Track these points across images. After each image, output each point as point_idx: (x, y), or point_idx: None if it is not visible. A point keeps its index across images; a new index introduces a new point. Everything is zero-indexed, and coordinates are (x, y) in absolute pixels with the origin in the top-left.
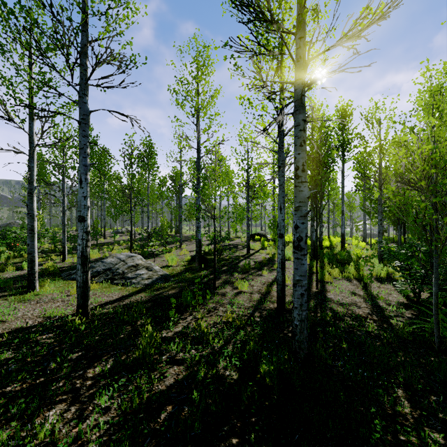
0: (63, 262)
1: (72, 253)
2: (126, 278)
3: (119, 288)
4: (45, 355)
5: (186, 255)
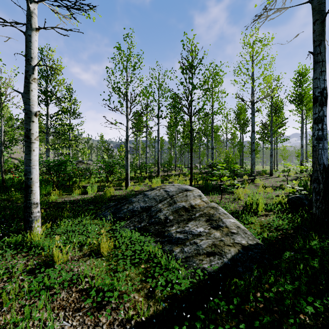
0: (125, 190)
1: (143, 181)
2: (164, 236)
3: (141, 266)
4: None
5: (270, 195)
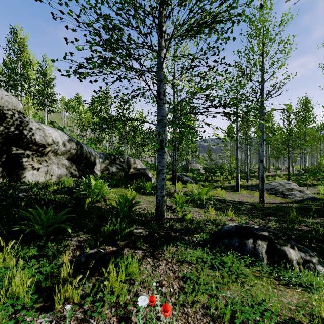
0: (247, 183)
1: (250, 179)
2: (284, 194)
3: (279, 198)
4: (250, 209)
5: None
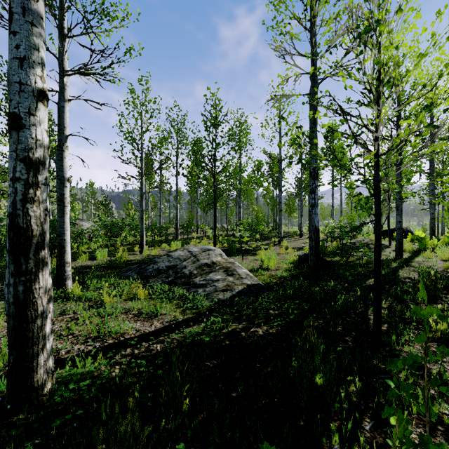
0: (140, 254)
1: (158, 246)
2: (190, 284)
3: (174, 302)
4: None
5: (289, 255)
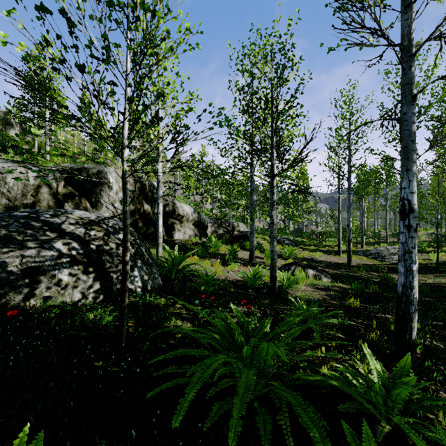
0: (361, 249)
1: (372, 245)
2: (383, 258)
3: (376, 261)
4: (331, 266)
5: None
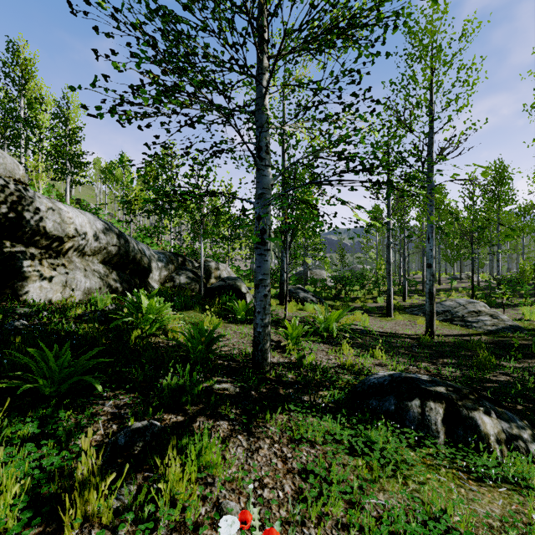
0: (404, 302)
1: (409, 296)
2: (465, 321)
3: (458, 327)
4: (411, 347)
5: None
